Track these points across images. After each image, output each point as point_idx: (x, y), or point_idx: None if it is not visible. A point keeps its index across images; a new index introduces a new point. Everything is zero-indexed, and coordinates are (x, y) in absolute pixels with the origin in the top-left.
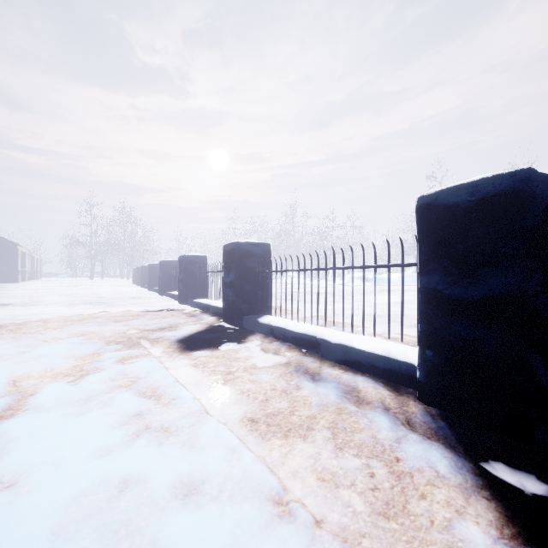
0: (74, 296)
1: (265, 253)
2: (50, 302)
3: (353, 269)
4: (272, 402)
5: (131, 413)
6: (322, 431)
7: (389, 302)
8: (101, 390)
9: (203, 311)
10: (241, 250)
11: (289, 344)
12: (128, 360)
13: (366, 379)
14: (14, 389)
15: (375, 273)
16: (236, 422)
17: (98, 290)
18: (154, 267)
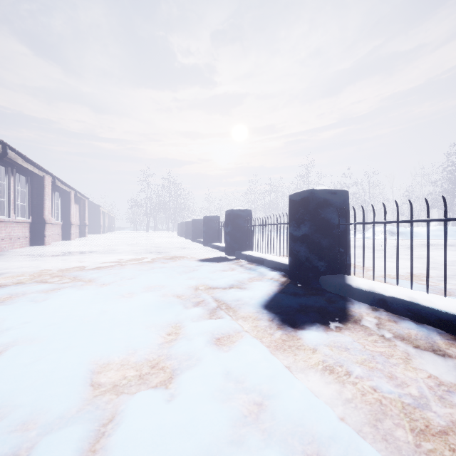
0: (138, 245)
1: (343, 201)
2: (122, 250)
3: None
4: None
5: None
6: None
7: None
8: (220, 435)
9: (255, 264)
10: (317, 198)
11: (435, 330)
12: (219, 340)
13: None
14: (89, 396)
15: None
16: None
17: (154, 241)
18: (197, 222)
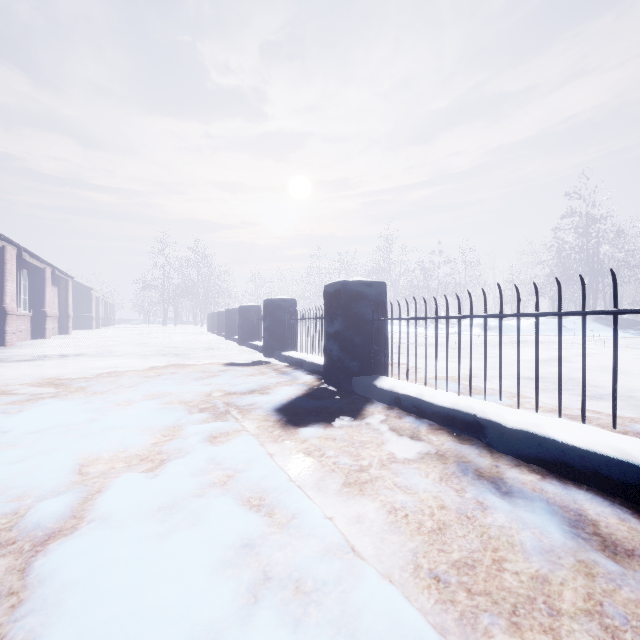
0: (147, 346)
1: (379, 294)
2: (123, 353)
3: (537, 316)
4: (451, 534)
5: (237, 543)
6: (578, 618)
7: (614, 370)
8: (189, 492)
9: (295, 367)
10: (349, 291)
11: (429, 422)
12: (217, 438)
13: (591, 498)
14: (78, 479)
15: (584, 323)
16: (407, 577)
17: (172, 339)
18: (232, 313)
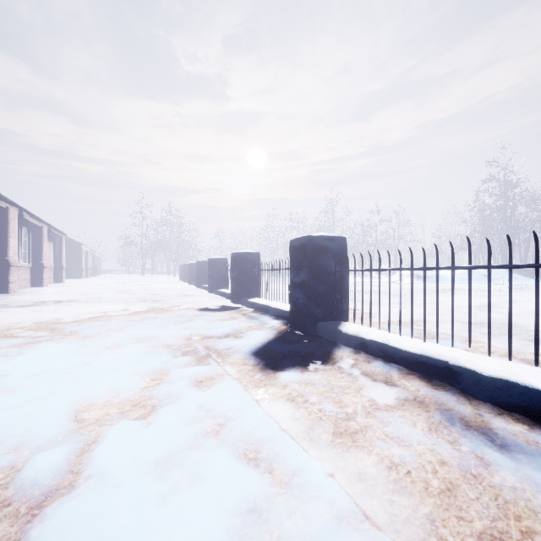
0: (129, 293)
1: (341, 248)
2: (110, 299)
3: (511, 268)
4: (462, 496)
5: (242, 508)
6: None
7: None
8: (184, 443)
9: (261, 312)
10: (314, 245)
11: (398, 367)
12: (202, 382)
13: None
14: (74, 427)
15: None
16: None
17: (150, 287)
18: (202, 264)
